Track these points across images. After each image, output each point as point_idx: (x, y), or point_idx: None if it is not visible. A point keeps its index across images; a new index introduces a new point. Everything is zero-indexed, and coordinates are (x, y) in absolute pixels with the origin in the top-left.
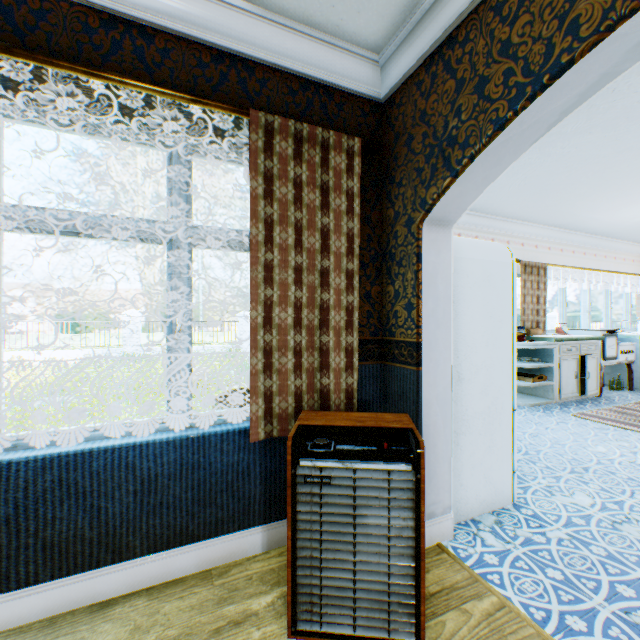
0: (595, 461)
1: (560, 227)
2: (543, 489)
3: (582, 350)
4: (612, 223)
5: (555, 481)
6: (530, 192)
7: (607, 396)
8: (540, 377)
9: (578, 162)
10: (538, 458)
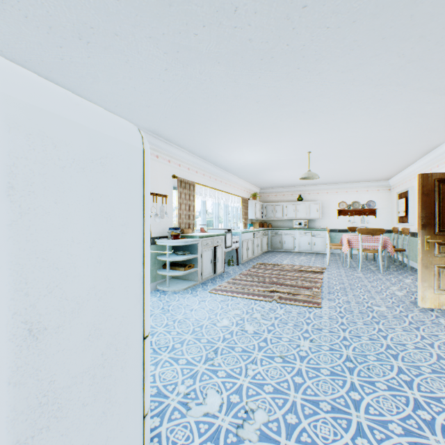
0: (223, 338)
1: (203, 158)
2: (181, 403)
3: (215, 243)
4: (230, 161)
5: (193, 382)
6: (182, 118)
7: (227, 271)
8: (190, 265)
9: (212, 96)
10: (182, 352)
